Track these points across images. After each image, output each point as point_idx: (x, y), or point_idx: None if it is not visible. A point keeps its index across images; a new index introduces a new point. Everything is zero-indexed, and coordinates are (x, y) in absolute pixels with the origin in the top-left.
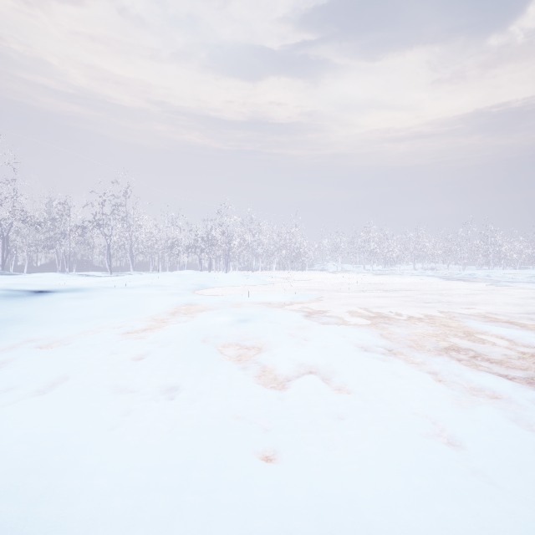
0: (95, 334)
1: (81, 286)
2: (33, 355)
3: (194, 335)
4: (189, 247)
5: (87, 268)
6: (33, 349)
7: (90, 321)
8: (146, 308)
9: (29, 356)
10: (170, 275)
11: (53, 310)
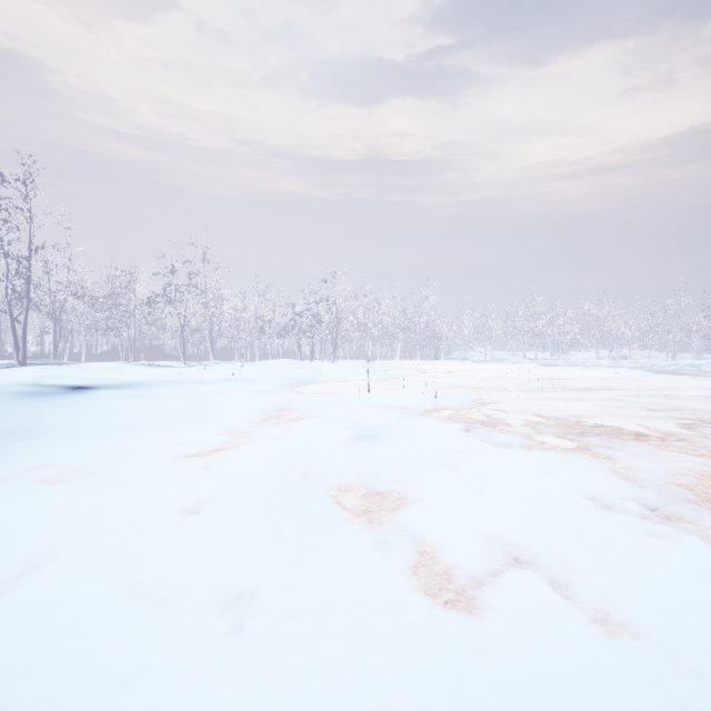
0: (135, 459)
1: (137, 380)
2: (24, 499)
3: (289, 465)
4: (285, 329)
5: (157, 356)
6: (30, 486)
7: (137, 434)
8: (221, 413)
9: (16, 501)
10: (259, 365)
11: (87, 416)
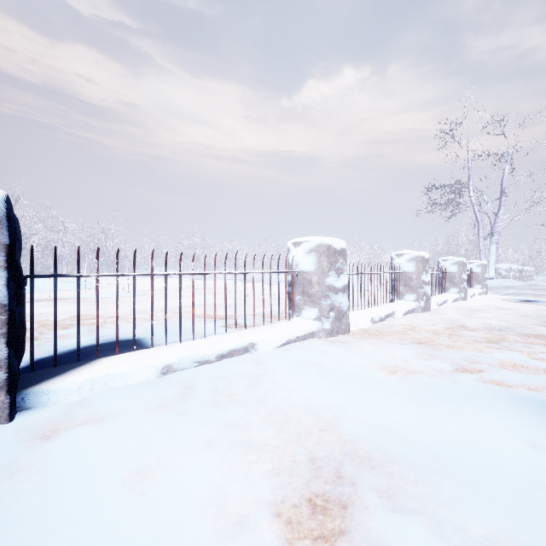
0: None
1: None
2: None
3: None
4: None
5: None
6: None
7: None
8: None
9: None
10: None
11: None
